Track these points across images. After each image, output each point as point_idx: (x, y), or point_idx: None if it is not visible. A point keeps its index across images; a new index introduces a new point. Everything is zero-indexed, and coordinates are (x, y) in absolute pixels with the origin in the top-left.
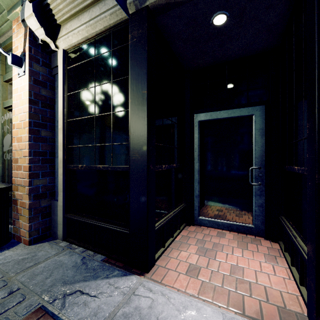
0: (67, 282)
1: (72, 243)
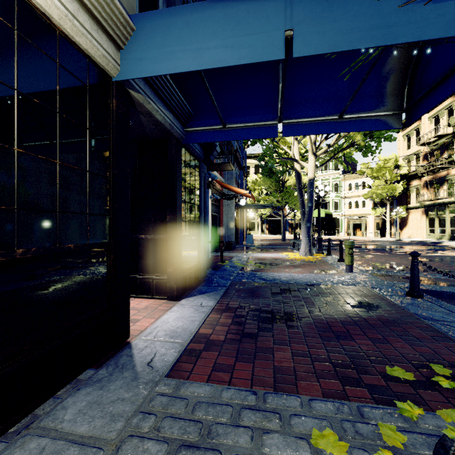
0: (134, 378)
1: (6, 430)
